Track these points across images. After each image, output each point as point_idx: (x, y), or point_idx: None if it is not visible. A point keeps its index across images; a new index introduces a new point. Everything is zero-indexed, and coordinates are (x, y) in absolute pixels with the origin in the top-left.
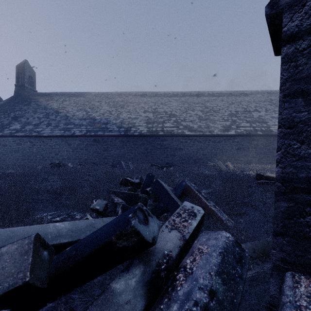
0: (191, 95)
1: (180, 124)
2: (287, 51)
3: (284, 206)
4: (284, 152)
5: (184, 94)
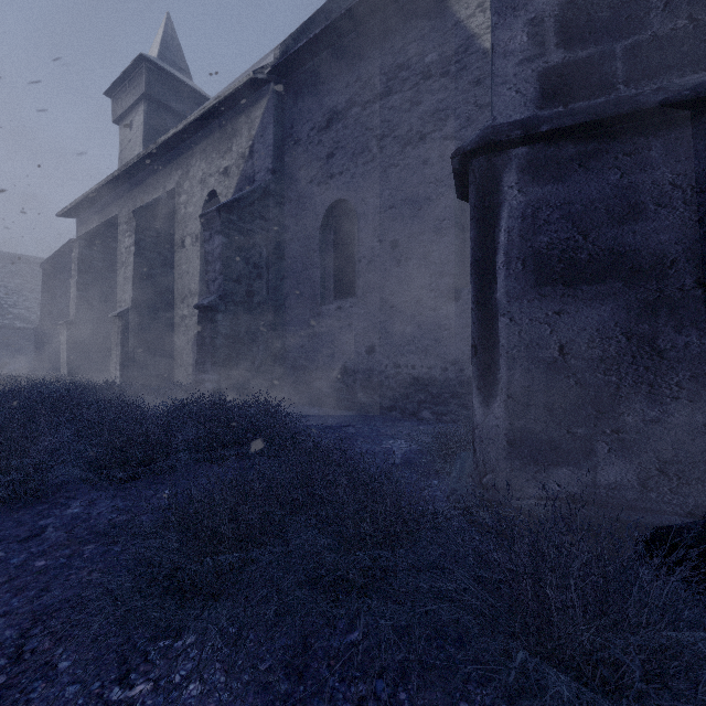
0: (30, 262)
1: (7, 312)
2: (36, 337)
3: (35, 360)
4: (35, 352)
5: (15, 258)
